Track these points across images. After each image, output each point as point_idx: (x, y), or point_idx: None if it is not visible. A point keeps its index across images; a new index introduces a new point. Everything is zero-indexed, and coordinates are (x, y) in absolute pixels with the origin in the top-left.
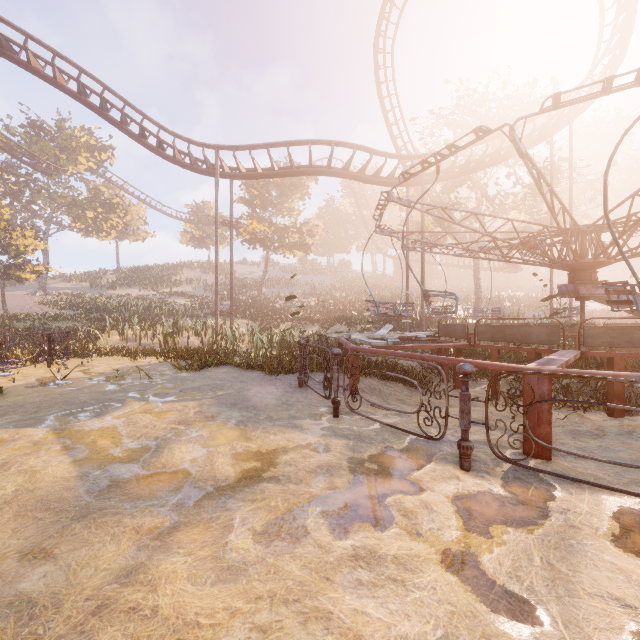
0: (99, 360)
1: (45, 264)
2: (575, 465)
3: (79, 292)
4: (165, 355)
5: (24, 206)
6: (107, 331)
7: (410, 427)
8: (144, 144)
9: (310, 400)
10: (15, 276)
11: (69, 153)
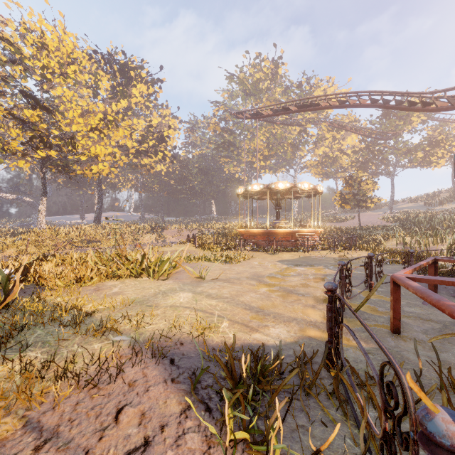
0: (362, 253)
1: (391, 194)
2: (398, 340)
3: (413, 210)
4: (389, 254)
5: (381, 162)
6: (392, 237)
7: (385, 305)
8: (413, 110)
9: (388, 286)
10: (366, 205)
11: (405, 118)
